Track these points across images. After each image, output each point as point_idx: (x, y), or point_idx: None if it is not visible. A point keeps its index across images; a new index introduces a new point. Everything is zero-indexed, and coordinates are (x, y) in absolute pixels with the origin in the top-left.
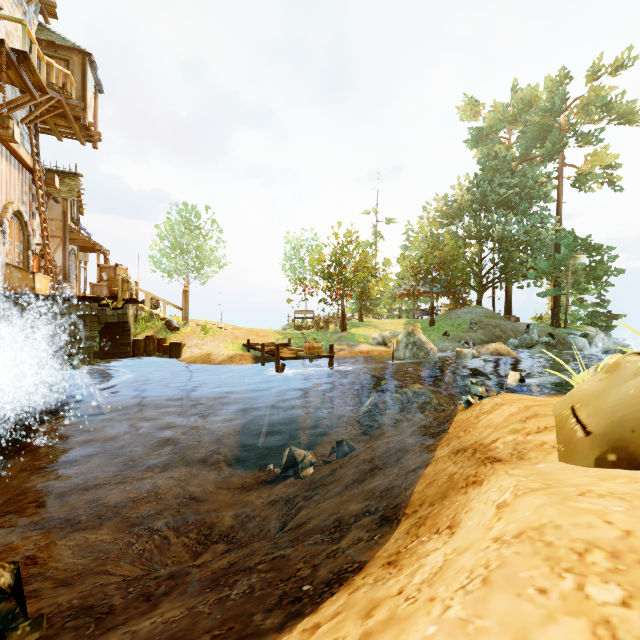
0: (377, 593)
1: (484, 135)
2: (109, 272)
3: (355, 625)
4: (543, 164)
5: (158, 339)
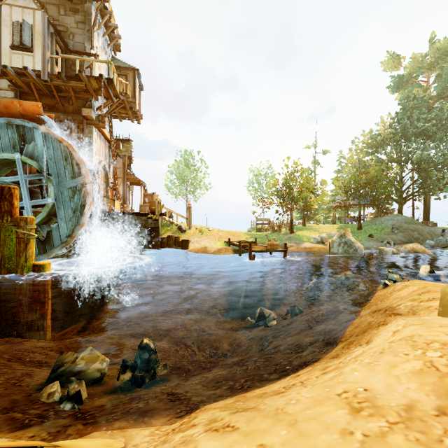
0: (328, 364)
1: (404, 81)
2: (149, 197)
3: (318, 372)
4: None
5: (175, 237)
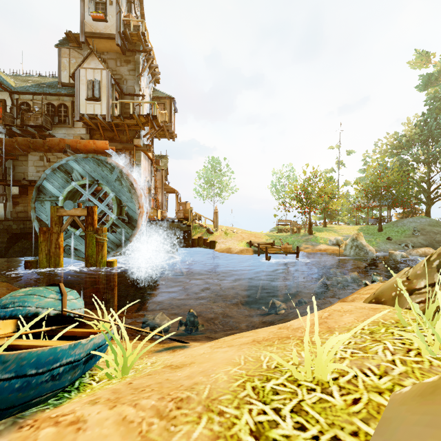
0: None
1: (433, 79)
2: (183, 206)
3: None
4: None
5: (204, 238)
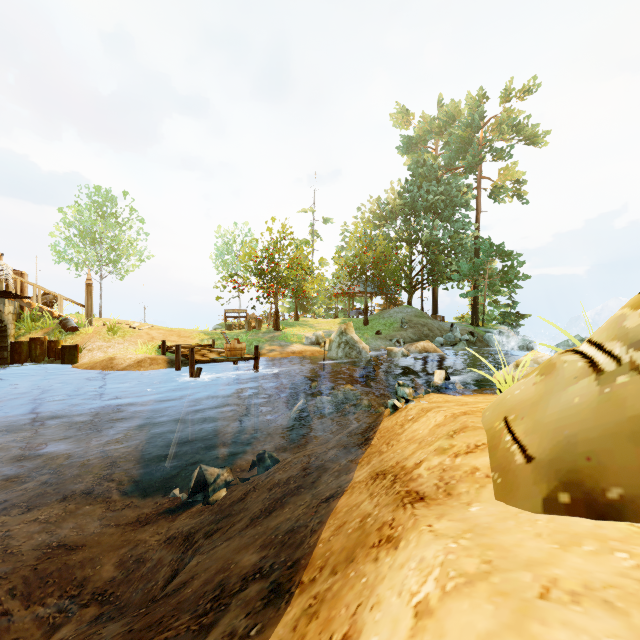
0: None
1: (414, 143)
2: None
3: None
4: (465, 175)
5: (48, 341)
